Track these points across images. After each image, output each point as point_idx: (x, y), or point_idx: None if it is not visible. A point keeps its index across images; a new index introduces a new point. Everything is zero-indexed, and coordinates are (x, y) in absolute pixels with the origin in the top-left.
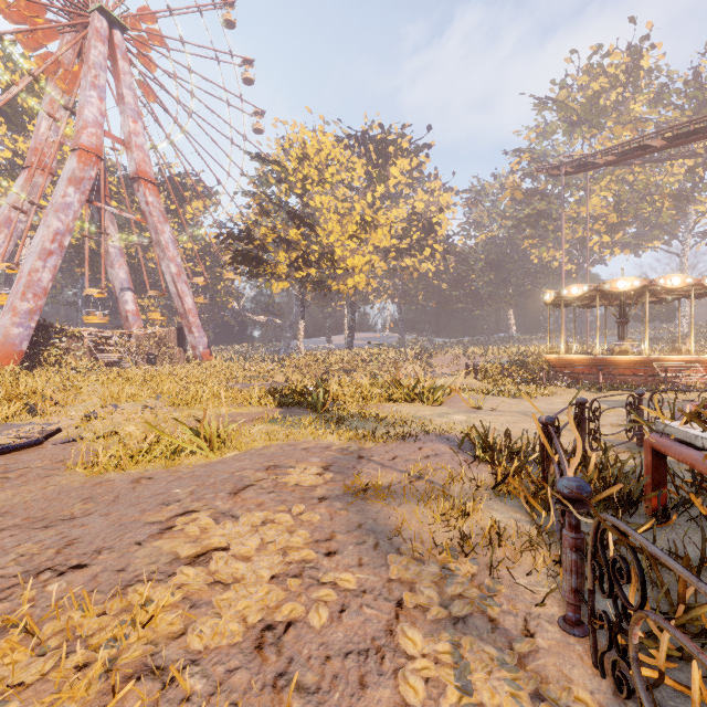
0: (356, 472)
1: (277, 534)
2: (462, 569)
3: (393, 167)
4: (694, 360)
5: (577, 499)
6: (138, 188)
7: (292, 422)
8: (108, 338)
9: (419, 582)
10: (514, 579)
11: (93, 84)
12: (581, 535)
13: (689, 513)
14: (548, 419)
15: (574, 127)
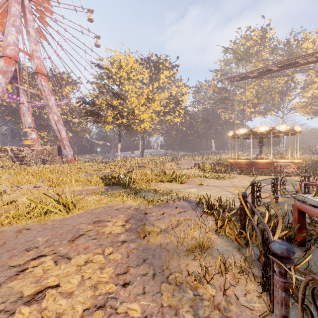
0: (143, 223)
1: (93, 272)
2: (206, 293)
3: (162, 74)
4: (290, 162)
5: (286, 257)
6: (37, 77)
7: (111, 194)
8: (21, 151)
9: (181, 308)
10: (238, 299)
11: (13, 24)
12: (288, 279)
13: (317, 243)
14: (243, 194)
15: (239, 61)
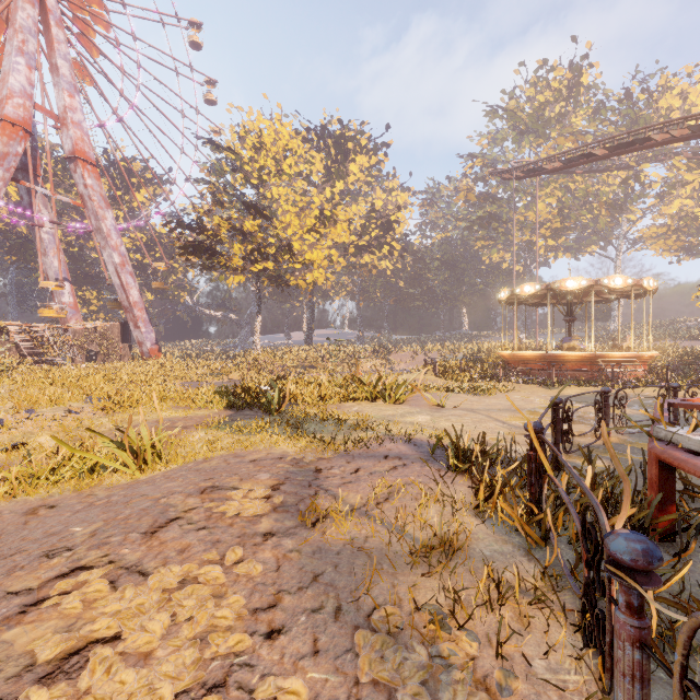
0: (312, 491)
1: (198, 605)
2: (458, 652)
3: (352, 163)
4: (634, 356)
5: (643, 570)
6: (75, 169)
7: (241, 427)
8: (39, 333)
9: (401, 687)
10: (530, 665)
11: (20, 50)
12: (646, 621)
13: None
14: (536, 425)
15: (523, 136)
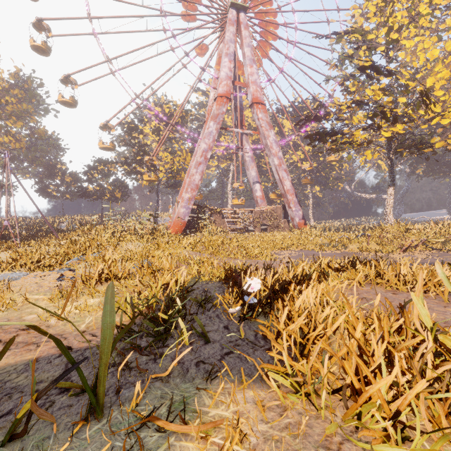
0: None
1: None
2: None
3: None
4: None
5: None
6: (253, 111)
7: None
8: (237, 214)
9: None
10: None
11: (226, 54)
12: None
13: None
14: None
15: None
